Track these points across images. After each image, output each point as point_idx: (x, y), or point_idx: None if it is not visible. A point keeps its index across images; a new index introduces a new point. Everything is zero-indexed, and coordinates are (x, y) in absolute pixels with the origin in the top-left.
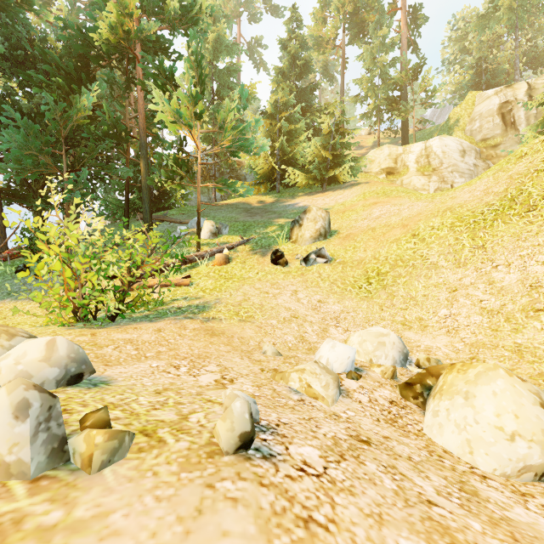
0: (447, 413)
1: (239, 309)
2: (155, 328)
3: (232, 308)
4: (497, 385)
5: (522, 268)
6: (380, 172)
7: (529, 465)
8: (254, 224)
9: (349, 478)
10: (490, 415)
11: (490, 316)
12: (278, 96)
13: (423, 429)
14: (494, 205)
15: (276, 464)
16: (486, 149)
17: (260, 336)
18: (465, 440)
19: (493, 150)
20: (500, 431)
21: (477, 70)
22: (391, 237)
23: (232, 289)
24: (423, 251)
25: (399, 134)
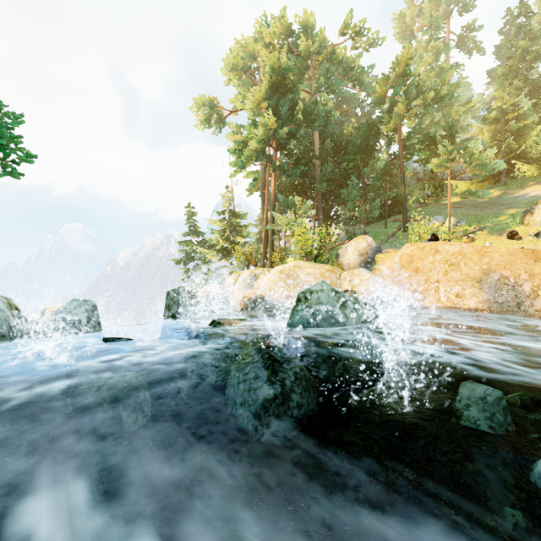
0: None
1: None
2: None
3: None
4: None
5: None
6: None
7: None
8: (485, 216)
9: None
10: None
11: None
12: (503, 100)
13: None
14: None
15: None
16: None
17: None
18: None
19: None
20: None
21: None
22: None
23: None
24: None
25: None
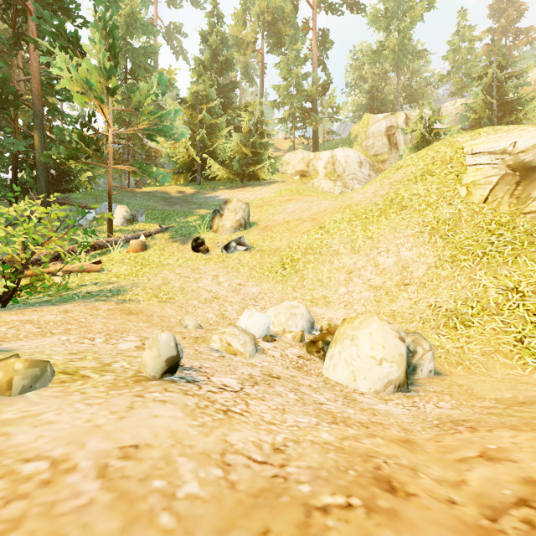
0: (339, 354)
1: (158, 292)
2: (61, 310)
3: (151, 291)
4: (373, 327)
5: (397, 253)
6: (295, 173)
7: (390, 380)
8: (174, 213)
9: (261, 393)
10: (367, 349)
11: (375, 291)
12: (199, 87)
13: (323, 372)
14: (379, 204)
15: (199, 385)
16: (377, 163)
17: (181, 314)
18: (351, 372)
19: (382, 165)
20: (373, 359)
21: (371, 96)
22: (303, 229)
23: (150, 274)
24: (328, 240)
25: (311, 142)
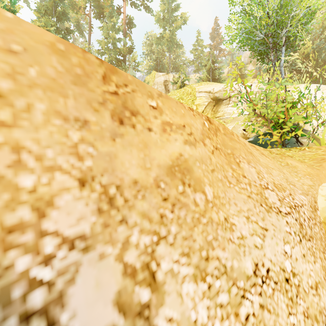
0: None
1: None
2: None
3: None
4: None
5: None
6: None
7: None
8: None
9: None
10: None
11: None
12: (41, 24)
13: None
14: None
15: None
16: None
17: None
18: None
19: None
20: None
21: (156, 62)
22: None
23: None
24: None
25: None
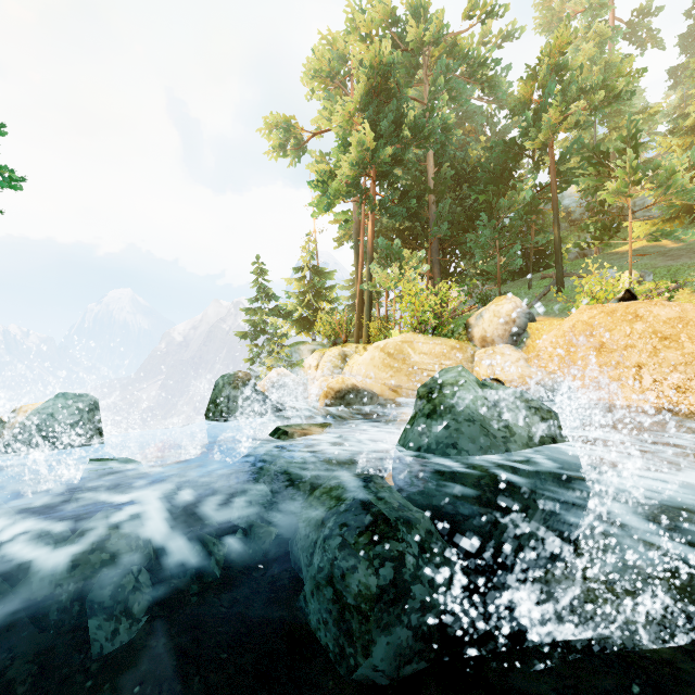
0: None
1: None
2: None
3: None
4: None
5: None
6: None
7: None
8: (683, 268)
9: None
10: None
11: None
12: None
13: None
14: None
15: None
16: None
17: None
18: None
19: None
20: None
21: None
22: None
23: None
24: None
25: None
